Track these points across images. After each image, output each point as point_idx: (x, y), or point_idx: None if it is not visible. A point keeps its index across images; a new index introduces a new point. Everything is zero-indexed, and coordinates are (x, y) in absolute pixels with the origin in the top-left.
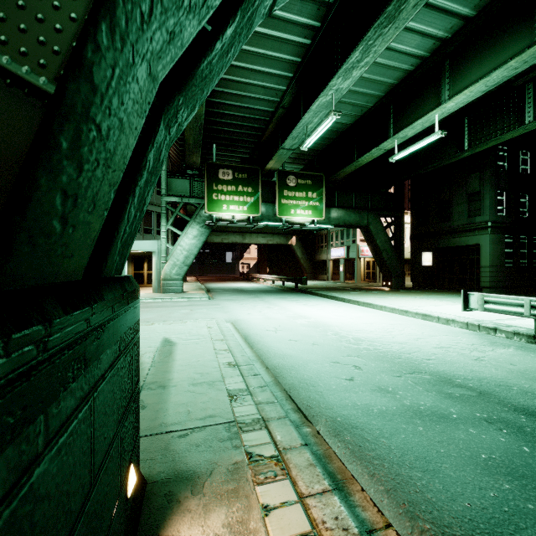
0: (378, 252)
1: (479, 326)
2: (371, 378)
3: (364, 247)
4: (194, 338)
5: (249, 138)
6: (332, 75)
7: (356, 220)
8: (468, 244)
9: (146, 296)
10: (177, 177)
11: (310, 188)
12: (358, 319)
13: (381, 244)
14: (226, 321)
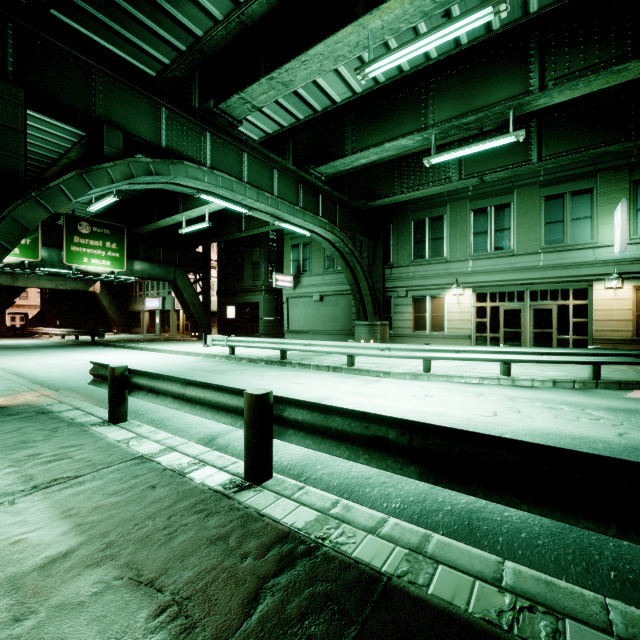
0: (186, 305)
1: (211, 355)
2: None
3: None
4: None
5: None
6: None
7: (162, 274)
8: (253, 301)
9: None
10: None
11: (108, 238)
12: (133, 358)
13: (188, 298)
14: None
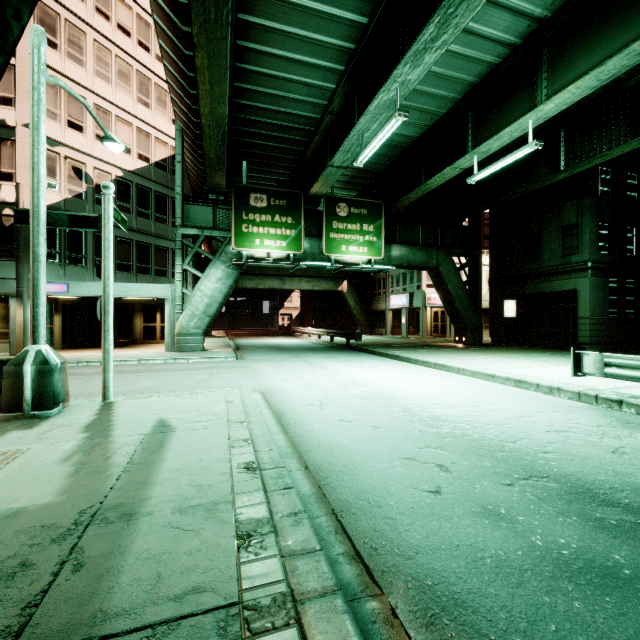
0: (450, 300)
1: (596, 397)
2: (468, 490)
3: (432, 294)
4: (203, 420)
5: (289, 155)
6: (397, 64)
7: (423, 260)
8: (562, 289)
9: (154, 355)
10: (197, 203)
11: (365, 219)
12: (431, 387)
13: (453, 290)
14: (255, 390)
